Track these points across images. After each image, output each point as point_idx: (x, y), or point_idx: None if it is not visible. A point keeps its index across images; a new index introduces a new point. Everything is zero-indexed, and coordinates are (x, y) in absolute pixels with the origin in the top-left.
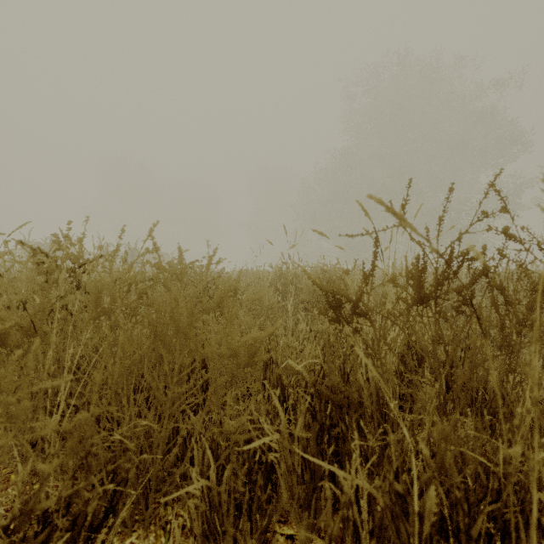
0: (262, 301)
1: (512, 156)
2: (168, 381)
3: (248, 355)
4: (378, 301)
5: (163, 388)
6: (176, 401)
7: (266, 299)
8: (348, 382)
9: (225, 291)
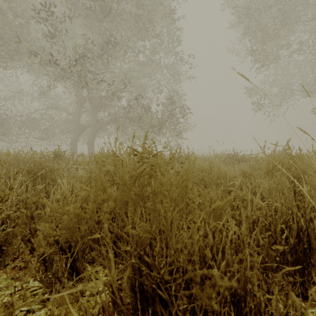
0: None
1: None
2: None
3: None
4: None
5: None
6: None
7: None
8: None
9: None
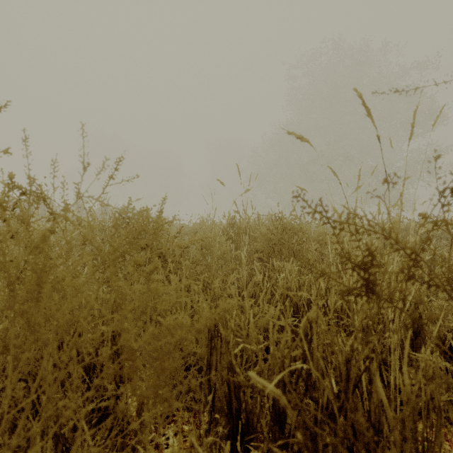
0: (212, 250)
1: (430, 127)
2: (17, 402)
3: (158, 374)
4: (344, 250)
5: (52, 384)
6: (33, 440)
7: (216, 248)
8: (353, 393)
9: (114, 226)
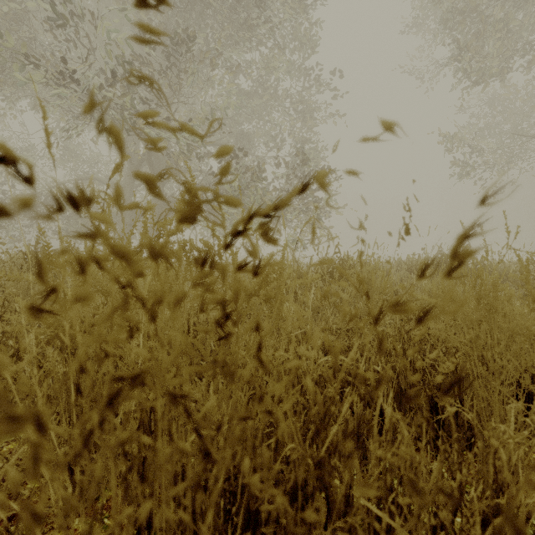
0: None
1: None
2: None
3: None
4: None
5: None
6: None
7: None
8: None
9: None
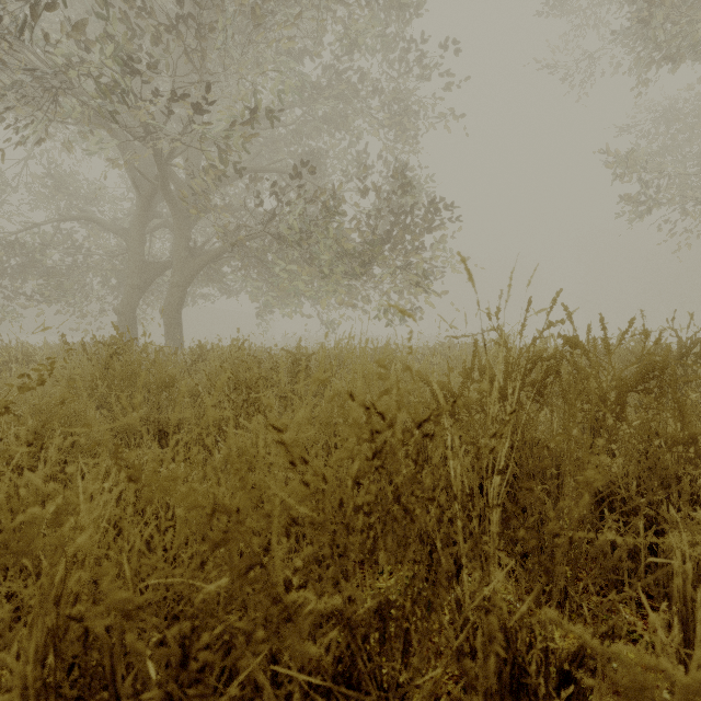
0: None
1: None
2: None
3: None
4: None
5: None
6: None
7: None
8: None
9: None
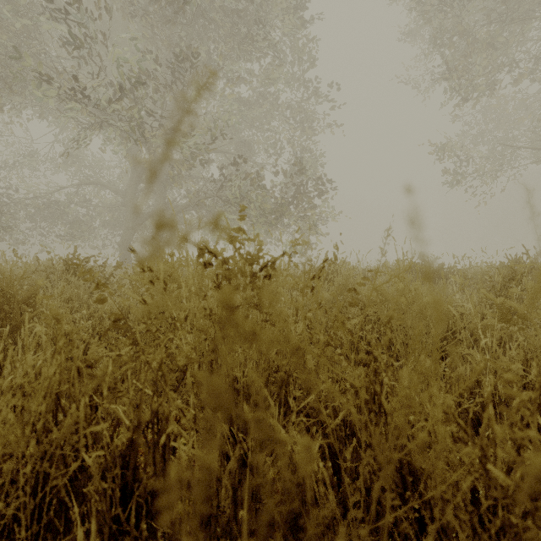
0: None
1: None
2: None
3: None
4: None
5: None
6: None
7: None
8: None
9: None
